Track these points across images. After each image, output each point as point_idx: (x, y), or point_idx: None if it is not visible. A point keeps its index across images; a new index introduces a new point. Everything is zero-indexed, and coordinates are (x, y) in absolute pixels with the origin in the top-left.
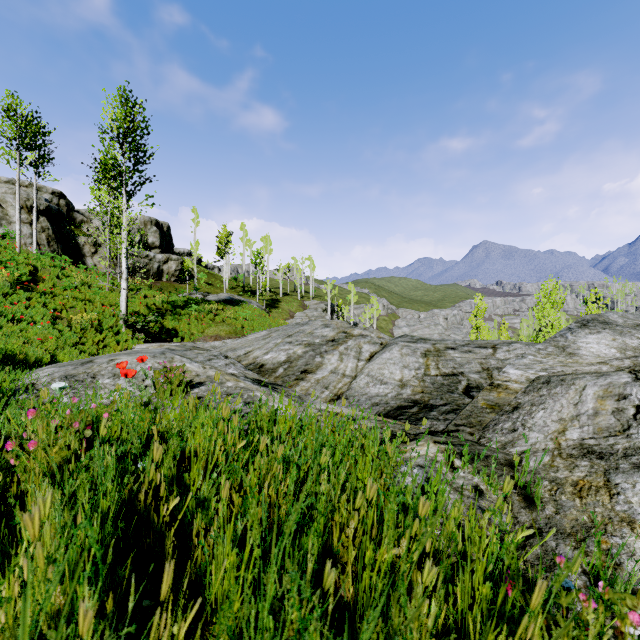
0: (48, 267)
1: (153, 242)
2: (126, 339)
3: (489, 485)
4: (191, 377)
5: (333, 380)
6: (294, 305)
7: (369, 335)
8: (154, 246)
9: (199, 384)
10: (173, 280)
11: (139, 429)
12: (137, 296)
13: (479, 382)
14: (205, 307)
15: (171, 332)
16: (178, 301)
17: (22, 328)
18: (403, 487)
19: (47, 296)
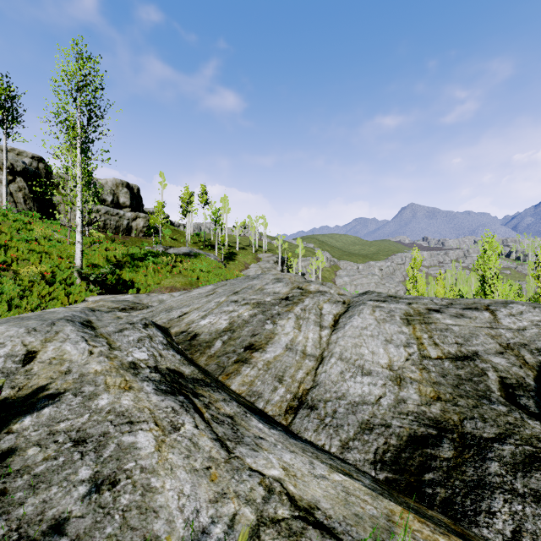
0: (10, 221)
1: (124, 202)
2: (80, 291)
3: None
4: (52, 377)
5: (290, 363)
6: (249, 258)
7: (328, 291)
8: (125, 205)
9: (49, 399)
10: (141, 235)
11: None
12: (98, 249)
13: (516, 374)
14: (163, 259)
15: (127, 284)
16: (138, 254)
17: None
18: None
19: None
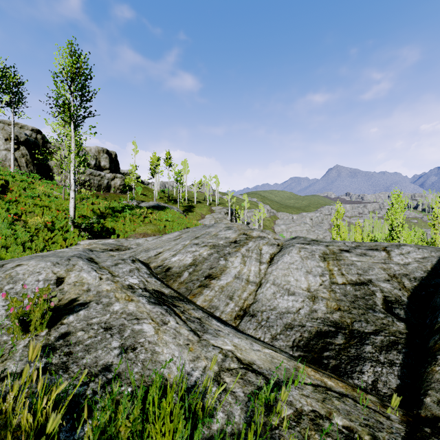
0: (18, 181)
1: (104, 165)
2: (73, 236)
3: None
4: (79, 293)
5: (237, 287)
6: (204, 210)
7: (266, 237)
8: (105, 168)
9: (81, 306)
10: (118, 192)
11: None
12: (86, 203)
13: (395, 294)
14: (137, 211)
15: (110, 231)
16: (117, 207)
17: None
18: None
19: (11, 203)
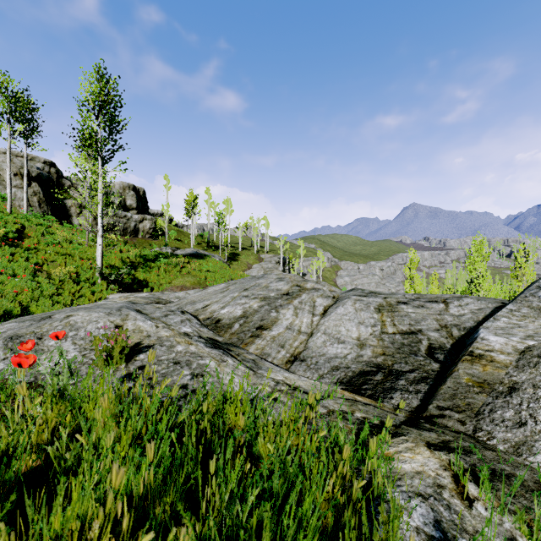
0: (34, 225)
1: (131, 204)
2: (101, 289)
3: (532, 539)
4: (141, 338)
5: (289, 337)
6: (251, 258)
7: (321, 288)
8: (131, 208)
9: (147, 348)
10: (147, 237)
11: (48, 426)
12: (113, 251)
13: (441, 342)
14: (173, 260)
15: (142, 283)
16: (149, 255)
17: (1, 281)
18: (404, 540)
19: (30, 251)
